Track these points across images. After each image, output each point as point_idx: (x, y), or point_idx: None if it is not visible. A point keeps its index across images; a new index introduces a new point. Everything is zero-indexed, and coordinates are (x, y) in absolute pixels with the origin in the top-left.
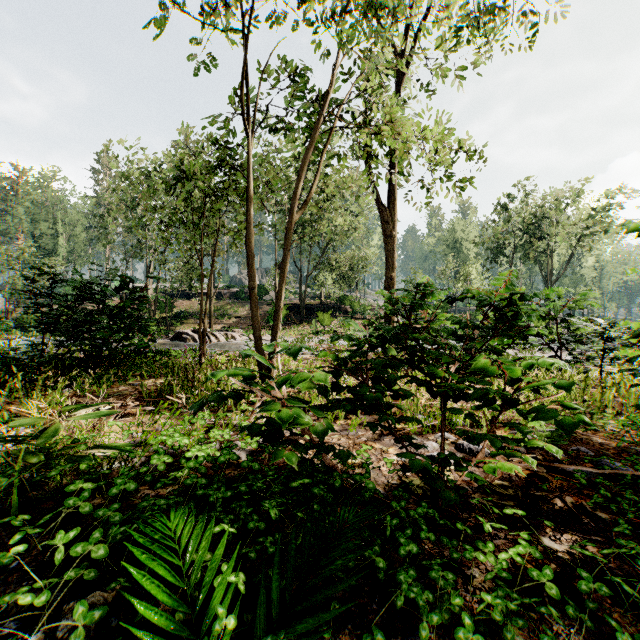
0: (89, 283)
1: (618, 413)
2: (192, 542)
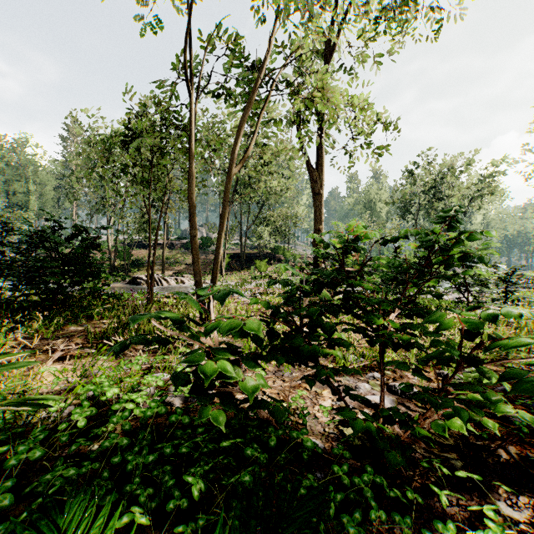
0: (42, 232)
1: (528, 350)
2: None
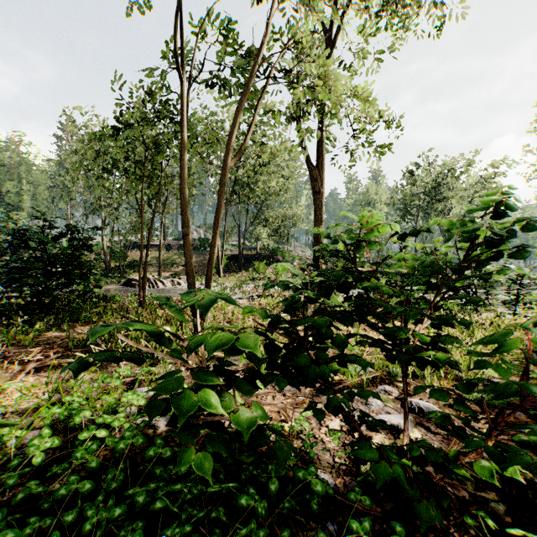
0: (25, 230)
1: None
2: None
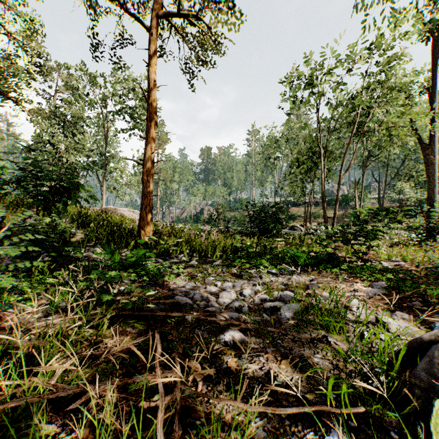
0: (264, 206)
1: None
2: (303, 255)
